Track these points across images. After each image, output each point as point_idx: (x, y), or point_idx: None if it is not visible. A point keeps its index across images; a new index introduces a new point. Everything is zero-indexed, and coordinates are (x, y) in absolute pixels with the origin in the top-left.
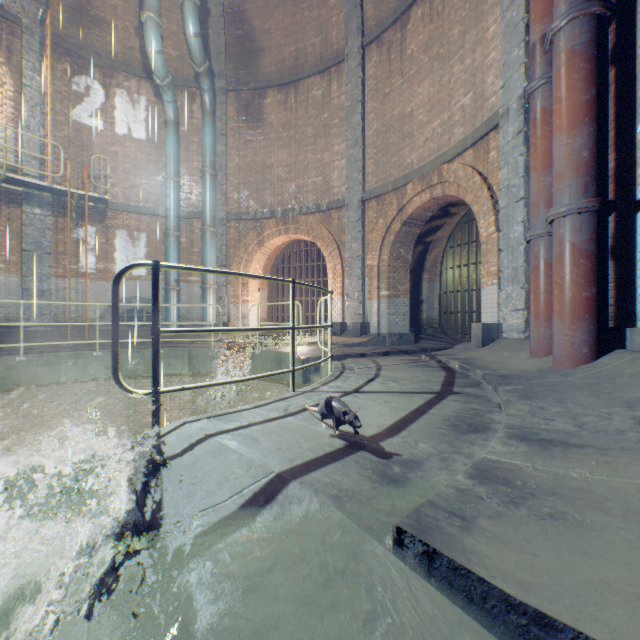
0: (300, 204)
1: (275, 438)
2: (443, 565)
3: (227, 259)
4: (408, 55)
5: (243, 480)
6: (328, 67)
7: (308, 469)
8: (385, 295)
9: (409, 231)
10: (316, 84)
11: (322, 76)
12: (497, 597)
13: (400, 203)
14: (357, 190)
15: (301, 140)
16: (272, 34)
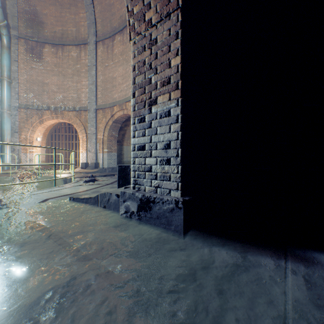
0: (65, 105)
1: (46, 195)
2: (75, 199)
3: (19, 129)
4: (115, 53)
5: (36, 201)
6: (80, 44)
7: (55, 197)
8: (106, 151)
9: (116, 125)
10: (74, 50)
11: (77, 47)
12: (80, 199)
13: (112, 113)
14: (94, 104)
15: (65, 74)
16: (48, 17)
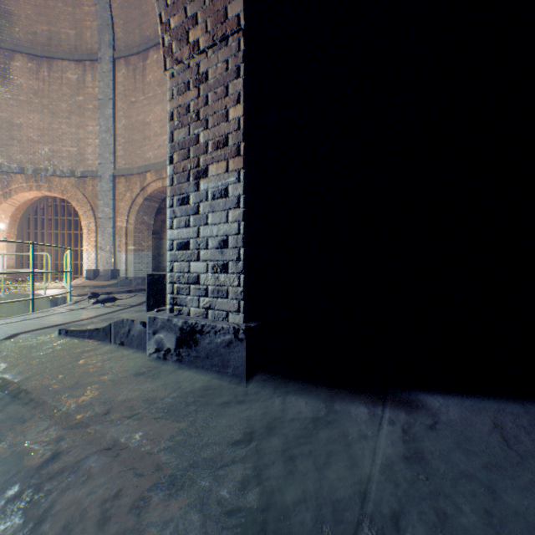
0: (55, 166)
1: (15, 327)
2: (70, 332)
3: None
4: (149, 82)
5: None
6: (83, 60)
7: (32, 331)
8: (132, 249)
9: (151, 205)
10: (71, 69)
11: (78, 64)
12: (79, 332)
13: (143, 184)
14: (110, 167)
15: (56, 111)
16: (22, 5)
